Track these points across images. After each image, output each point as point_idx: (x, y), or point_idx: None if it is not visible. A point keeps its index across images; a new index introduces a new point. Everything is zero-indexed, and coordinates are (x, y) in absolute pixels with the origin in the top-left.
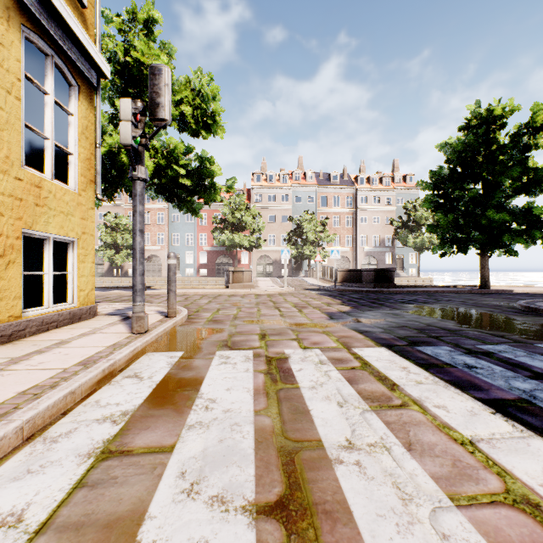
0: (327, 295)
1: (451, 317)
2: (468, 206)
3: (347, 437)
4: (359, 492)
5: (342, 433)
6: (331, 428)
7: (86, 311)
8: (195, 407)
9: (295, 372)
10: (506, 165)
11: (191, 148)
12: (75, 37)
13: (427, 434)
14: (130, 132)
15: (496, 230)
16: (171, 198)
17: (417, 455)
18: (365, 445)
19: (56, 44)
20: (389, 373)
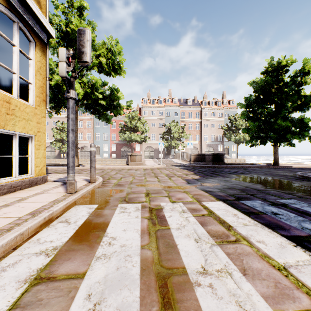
0: (185, 169)
1: (259, 182)
2: (267, 117)
3: (202, 265)
4: (213, 310)
5: (198, 262)
6: (191, 258)
7: (40, 179)
8: (102, 243)
9: (167, 218)
10: (289, 94)
11: (105, 83)
12: (32, 11)
13: (254, 262)
14: (65, 69)
15: (283, 131)
16: (94, 112)
17: (250, 278)
18: (214, 271)
19: (20, 15)
20: (225, 218)
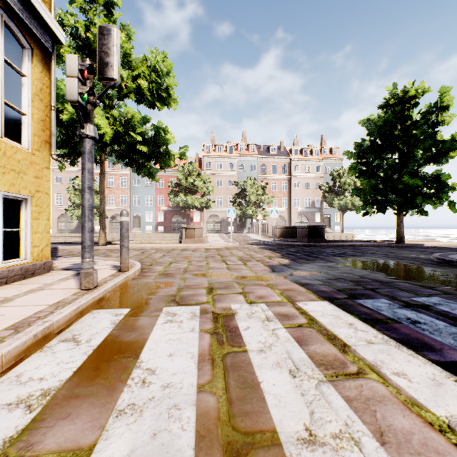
0: (267, 249)
1: (380, 269)
2: (387, 173)
3: (306, 424)
4: None
5: (299, 418)
6: (286, 410)
7: (40, 267)
8: (130, 382)
9: (242, 331)
10: (419, 138)
11: (147, 119)
12: None
13: (396, 416)
14: (76, 88)
15: (411, 193)
16: (130, 164)
17: (393, 452)
18: (329, 437)
19: (6, 4)
20: (336, 331)
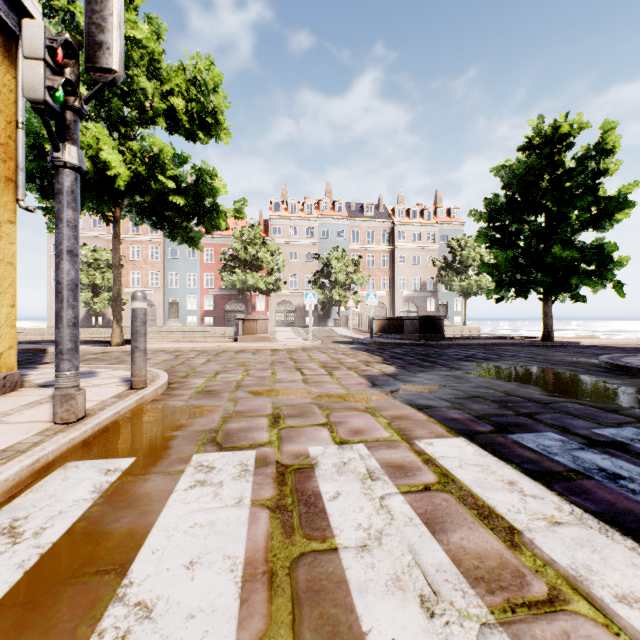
0: (363, 350)
1: (530, 381)
2: (531, 241)
3: None
4: None
5: None
6: None
7: None
8: None
9: (328, 502)
10: (575, 193)
11: (185, 157)
12: None
13: None
14: (41, 79)
15: (563, 270)
16: (160, 224)
17: None
18: None
19: None
20: (491, 499)
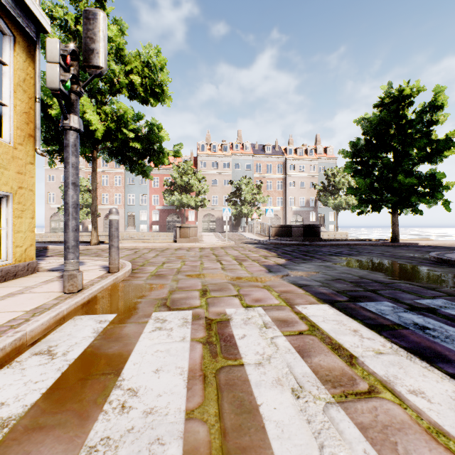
0: (263, 248)
1: (378, 269)
2: (383, 171)
3: None
4: None
5: None
6: (290, 444)
7: (24, 268)
8: (107, 407)
9: (238, 339)
10: (414, 137)
11: (141, 115)
12: None
13: (422, 451)
14: (57, 75)
15: (406, 192)
16: (123, 161)
17: None
18: None
19: None
20: (341, 339)
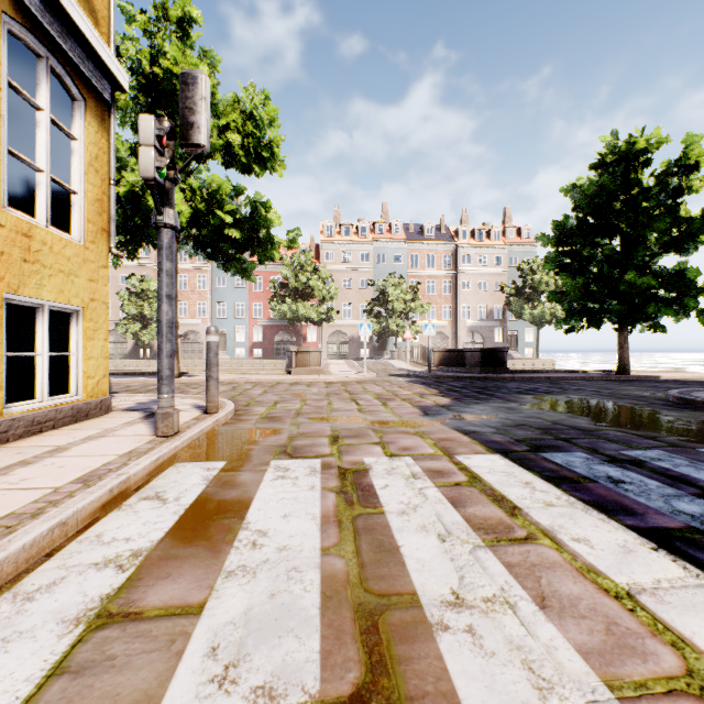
0: (419, 383)
1: (584, 412)
2: (603, 267)
3: (453, 588)
4: (474, 677)
5: (446, 582)
6: (430, 575)
7: (96, 406)
8: (238, 543)
9: (379, 489)
10: (652, 214)
11: (240, 190)
12: (80, 34)
13: (566, 583)
14: (152, 161)
15: (639, 298)
16: (215, 256)
17: (554, 615)
18: (479, 601)
19: (53, 42)
20: (506, 491)
